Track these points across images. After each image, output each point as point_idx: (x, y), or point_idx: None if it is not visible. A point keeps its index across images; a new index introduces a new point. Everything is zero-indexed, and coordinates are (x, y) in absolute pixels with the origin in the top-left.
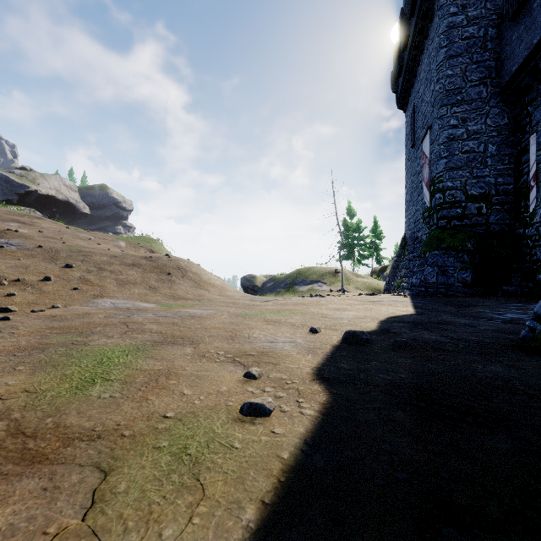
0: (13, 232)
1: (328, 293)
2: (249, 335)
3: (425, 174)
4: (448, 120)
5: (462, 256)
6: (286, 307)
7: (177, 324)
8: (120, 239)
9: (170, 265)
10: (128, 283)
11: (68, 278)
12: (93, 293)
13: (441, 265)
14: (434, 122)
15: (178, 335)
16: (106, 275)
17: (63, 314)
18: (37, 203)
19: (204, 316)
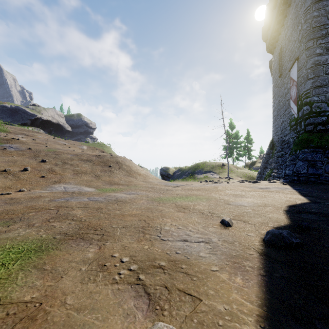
0: (16, 140)
1: (218, 180)
2: (161, 226)
3: (293, 93)
4: (314, 50)
5: (328, 153)
6: (192, 192)
7: (100, 209)
8: (84, 144)
9: (111, 160)
10: (80, 173)
11: (41, 169)
12: (54, 180)
13: (311, 159)
14: (302, 53)
15: (94, 224)
16: (67, 167)
17: (20, 197)
18: (41, 125)
19: (127, 200)
